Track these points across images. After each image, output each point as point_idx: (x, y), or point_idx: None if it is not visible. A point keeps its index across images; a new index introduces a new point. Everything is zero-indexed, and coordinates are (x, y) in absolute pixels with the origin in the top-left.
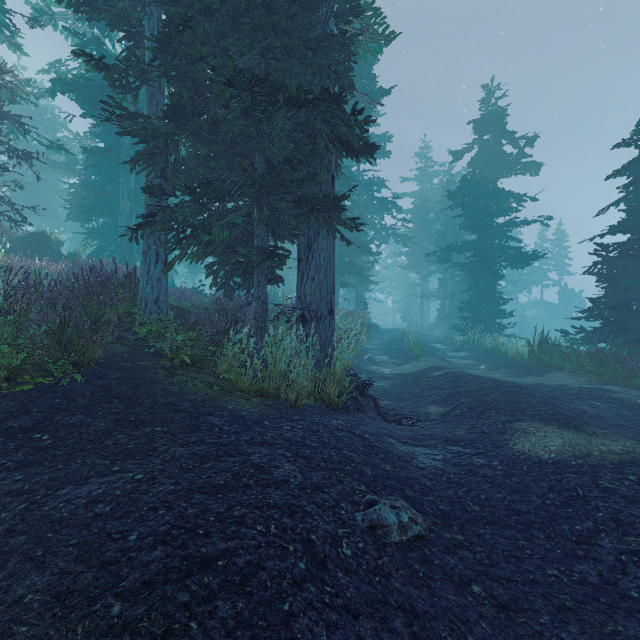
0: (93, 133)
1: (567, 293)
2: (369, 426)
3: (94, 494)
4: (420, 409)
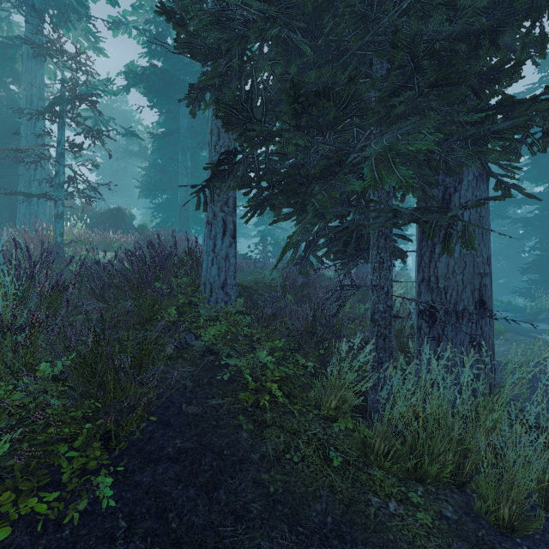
0: (158, 123)
1: None
2: None
3: None
4: None
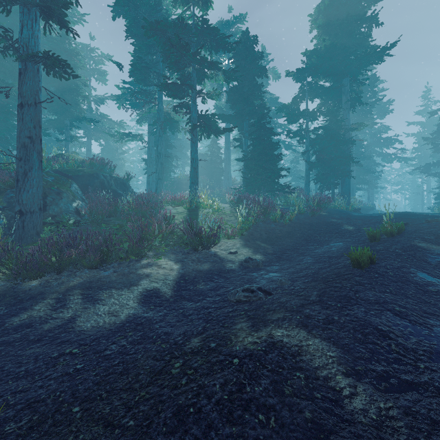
0: None
1: None
2: None
3: None
4: None
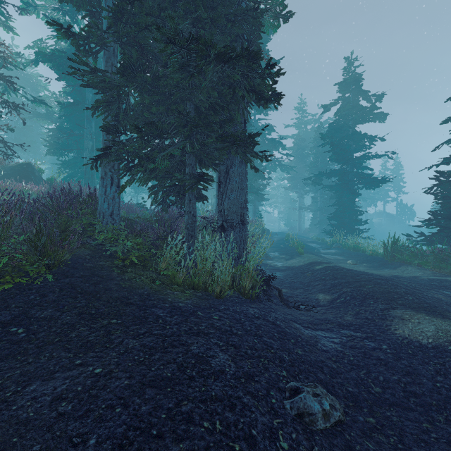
0: (65, 92)
1: (402, 206)
2: (277, 313)
3: (58, 390)
4: (311, 296)
